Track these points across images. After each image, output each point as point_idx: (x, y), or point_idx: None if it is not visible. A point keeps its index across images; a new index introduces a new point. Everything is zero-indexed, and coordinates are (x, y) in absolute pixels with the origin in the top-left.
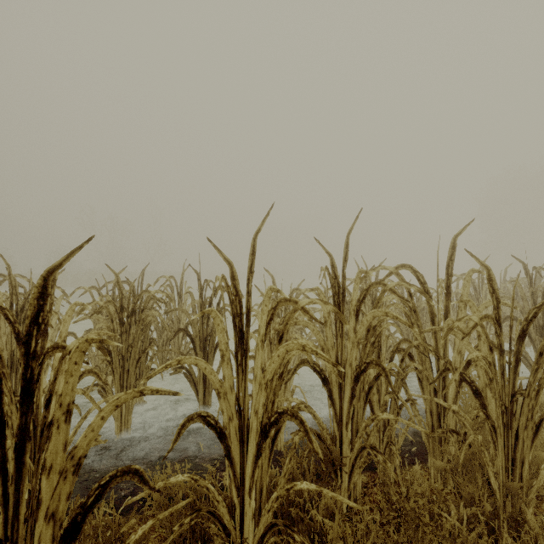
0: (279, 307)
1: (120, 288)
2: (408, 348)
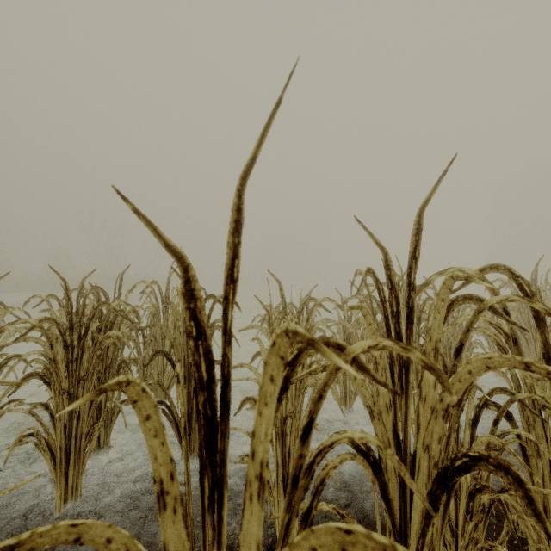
0: (302, 358)
1: (69, 299)
2: (507, 404)
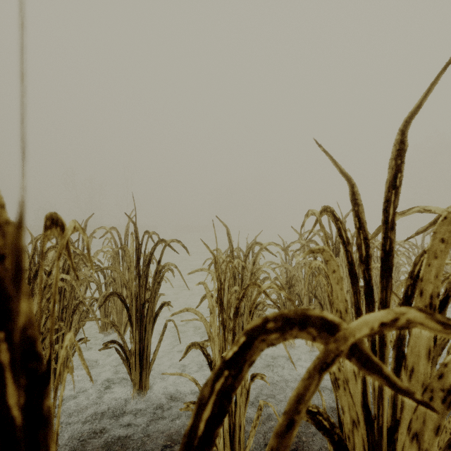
0: (254, 349)
1: None
2: None
